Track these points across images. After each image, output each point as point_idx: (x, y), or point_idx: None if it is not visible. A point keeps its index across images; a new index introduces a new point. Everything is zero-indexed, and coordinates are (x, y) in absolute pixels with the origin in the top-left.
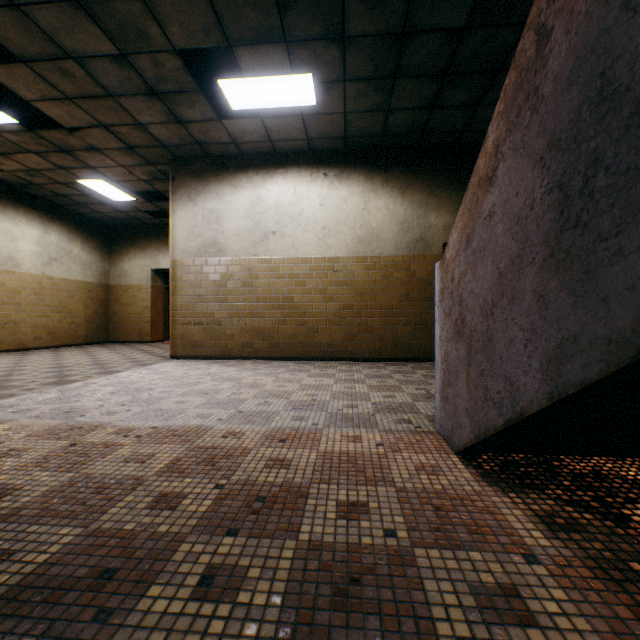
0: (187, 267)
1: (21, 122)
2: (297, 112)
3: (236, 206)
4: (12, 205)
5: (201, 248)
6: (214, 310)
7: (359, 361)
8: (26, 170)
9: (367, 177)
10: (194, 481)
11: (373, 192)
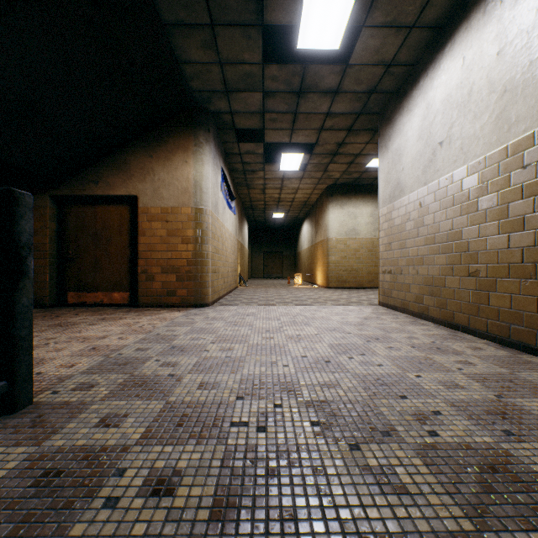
0: (384, 216)
1: (304, 153)
2: None
3: (410, 132)
4: (354, 196)
5: (390, 194)
6: (397, 257)
7: None
8: (342, 173)
9: None
10: (62, 340)
11: None
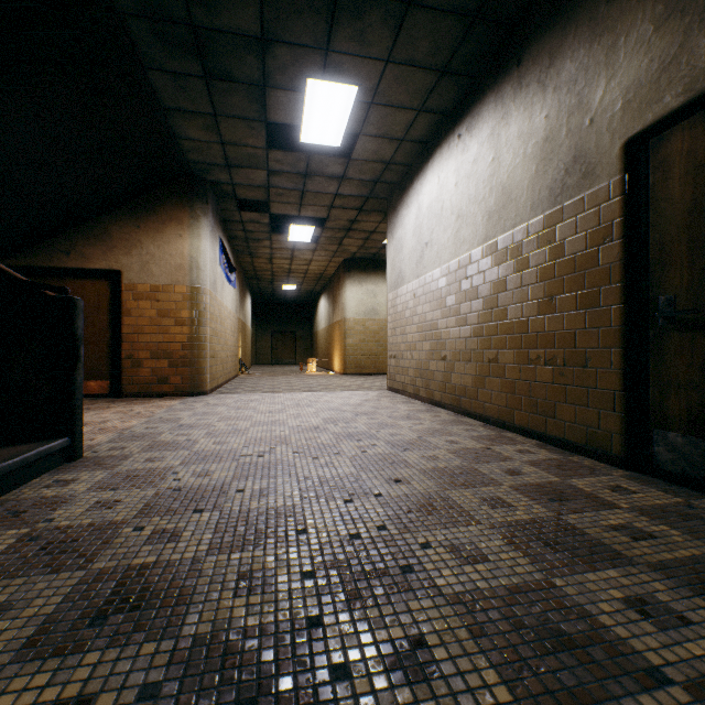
0: (390, 301)
1: (315, 226)
2: (364, 106)
3: (408, 227)
4: (373, 272)
5: (395, 280)
6: (400, 342)
7: (488, 423)
8: (359, 248)
9: (496, 99)
10: None
11: (503, 119)
